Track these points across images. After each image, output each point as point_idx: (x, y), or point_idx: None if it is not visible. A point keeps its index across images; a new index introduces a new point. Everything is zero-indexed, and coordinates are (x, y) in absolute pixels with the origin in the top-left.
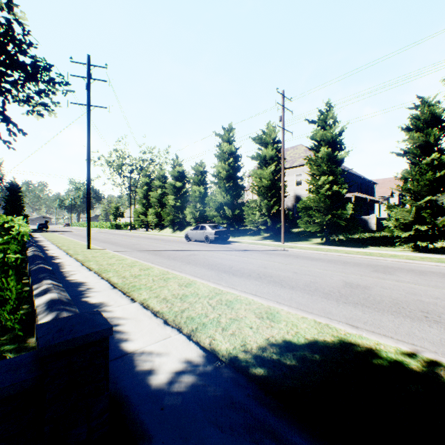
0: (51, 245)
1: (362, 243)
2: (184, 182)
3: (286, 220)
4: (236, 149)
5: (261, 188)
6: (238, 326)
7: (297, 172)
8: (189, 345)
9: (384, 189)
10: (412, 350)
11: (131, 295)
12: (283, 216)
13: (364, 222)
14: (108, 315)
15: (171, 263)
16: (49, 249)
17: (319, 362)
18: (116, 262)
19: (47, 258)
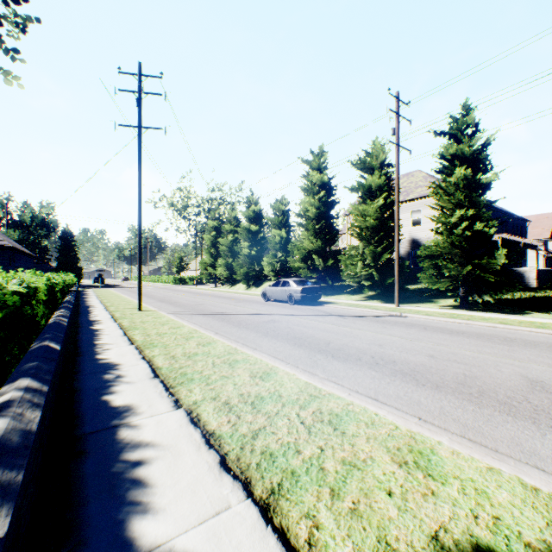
0: (98, 305)
1: (519, 306)
2: (261, 225)
3: (400, 274)
4: (328, 179)
5: (364, 230)
6: (361, 486)
7: (413, 207)
8: (265, 540)
9: (539, 229)
10: None
11: (175, 392)
12: (397, 268)
13: (518, 275)
14: (129, 436)
15: (242, 334)
16: (94, 310)
17: None
18: (168, 331)
19: (86, 323)
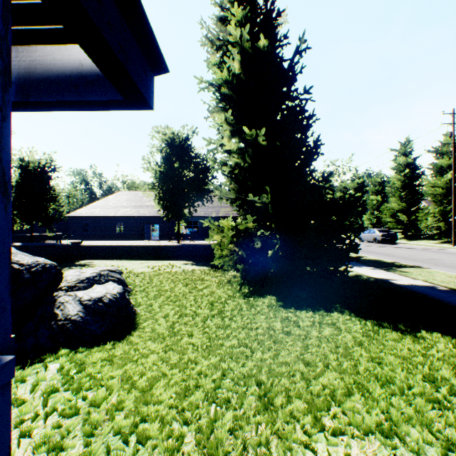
0: None
1: None
2: (363, 192)
3: None
4: (413, 160)
5: (436, 196)
6: None
7: None
8: None
9: None
10: (397, 262)
11: None
12: (452, 221)
13: None
14: None
15: None
16: None
17: (363, 260)
18: None
19: None
